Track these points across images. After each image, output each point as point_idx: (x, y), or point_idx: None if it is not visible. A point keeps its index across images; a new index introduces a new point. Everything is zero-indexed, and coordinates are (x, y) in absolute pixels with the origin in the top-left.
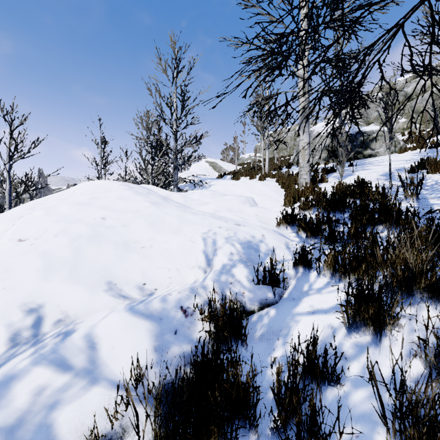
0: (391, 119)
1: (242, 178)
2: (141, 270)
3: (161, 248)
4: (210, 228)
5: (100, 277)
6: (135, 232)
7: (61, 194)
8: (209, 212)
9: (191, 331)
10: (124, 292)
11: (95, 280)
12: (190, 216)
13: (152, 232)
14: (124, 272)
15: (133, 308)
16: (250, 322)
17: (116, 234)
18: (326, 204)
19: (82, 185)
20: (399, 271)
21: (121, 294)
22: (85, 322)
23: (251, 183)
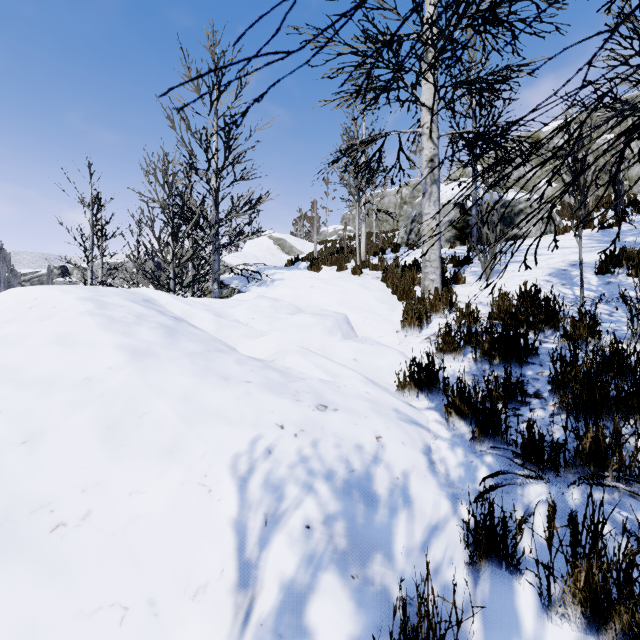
0: (584, 185)
1: (325, 268)
2: None
3: (118, 517)
4: (257, 433)
5: None
6: (49, 468)
7: None
8: (263, 355)
9: None
10: None
11: None
12: (212, 391)
13: (104, 457)
14: None
15: None
16: None
17: None
18: (491, 346)
19: (7, 295)
20: None
21: None
22: None
23: (341, 285)
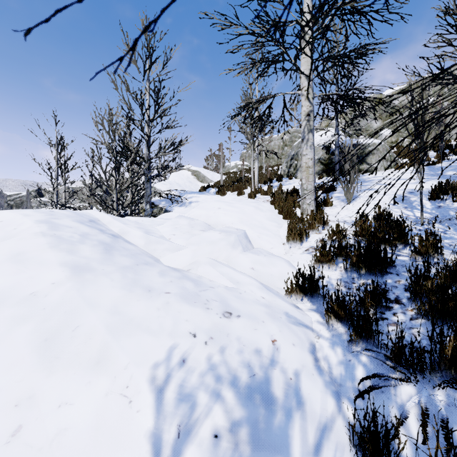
0: (424, 134)
1: (228, 193)
2: None
3: (46, 431)
4: (173, 342)
5: None
6: None
7: None
8: (181, 266)
9: None
10: None
11: None
12: (137, 303)
13: (39, 370)
14: None
15: None
16: None
17: None
18: (358, 259)
19: None
20: None
21: None
22: None
23: (241, 207)
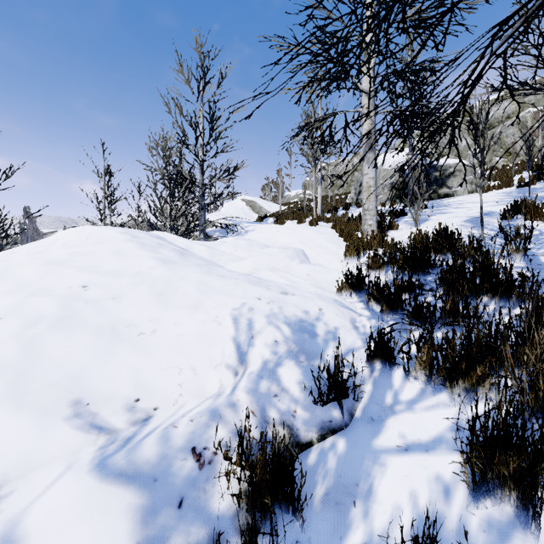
0: (483, 149)
1: (288, 222)
2: (134, 374)
3: (170, 334)
4: (245, 300)
5: (62, 392)
6: (130, 309)
7: (35, 246)
8: (244, 271)
9: (208, 495)
10: (100, 419)
11: (51, 400)
12: (215, 281)
13: (158, 307)
14: (106, 380)
15: (104, 463)
16: (306, 465)
17: (100, 312)
18: (404, 262)
19: (67, 232)
20: (541, 384)
21: (94, 423)
22: (12, 498)
23: (300, 230)
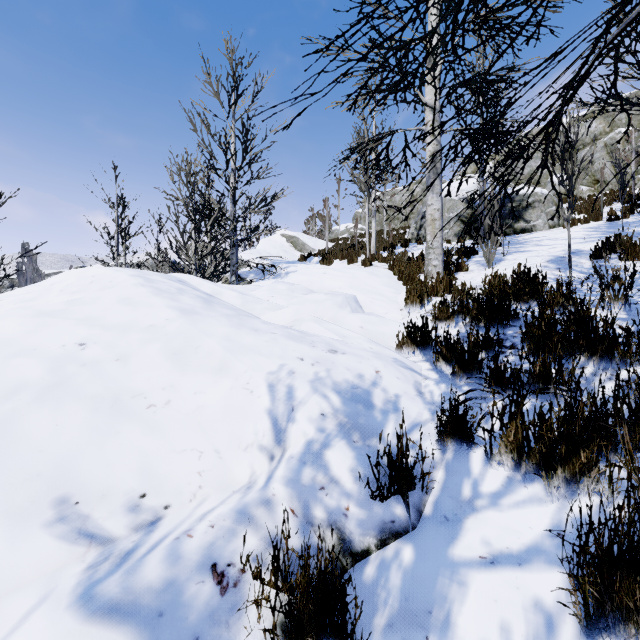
0: (572, 174)
1: (336, 262)
2: (140, 461)
3: (189, 406)
4: (283, 361)
5: (43, 488)
6: (138, 374)
7: (27, 291)
8: (283, 322)
9: (232, 632)
10: (92, 523)
11: (28, 499)
12: (247, 336)
13: (174, 371)
14: (102, 469)
15: (91, 593)
16: (362, 582)
17: (100, 378)
18: (478, 312)
19: (67, 274)
20: None
21: (84, 530)
22: None
23: (351, 272)
